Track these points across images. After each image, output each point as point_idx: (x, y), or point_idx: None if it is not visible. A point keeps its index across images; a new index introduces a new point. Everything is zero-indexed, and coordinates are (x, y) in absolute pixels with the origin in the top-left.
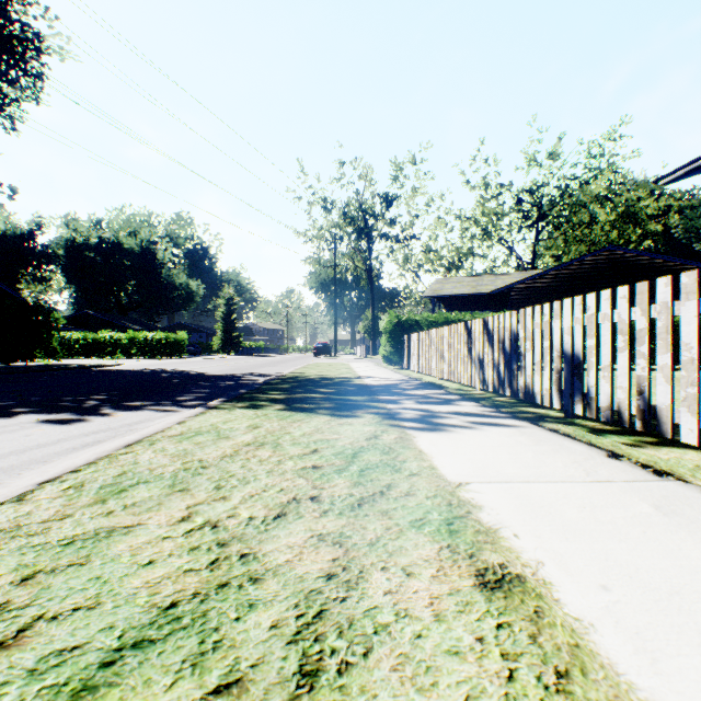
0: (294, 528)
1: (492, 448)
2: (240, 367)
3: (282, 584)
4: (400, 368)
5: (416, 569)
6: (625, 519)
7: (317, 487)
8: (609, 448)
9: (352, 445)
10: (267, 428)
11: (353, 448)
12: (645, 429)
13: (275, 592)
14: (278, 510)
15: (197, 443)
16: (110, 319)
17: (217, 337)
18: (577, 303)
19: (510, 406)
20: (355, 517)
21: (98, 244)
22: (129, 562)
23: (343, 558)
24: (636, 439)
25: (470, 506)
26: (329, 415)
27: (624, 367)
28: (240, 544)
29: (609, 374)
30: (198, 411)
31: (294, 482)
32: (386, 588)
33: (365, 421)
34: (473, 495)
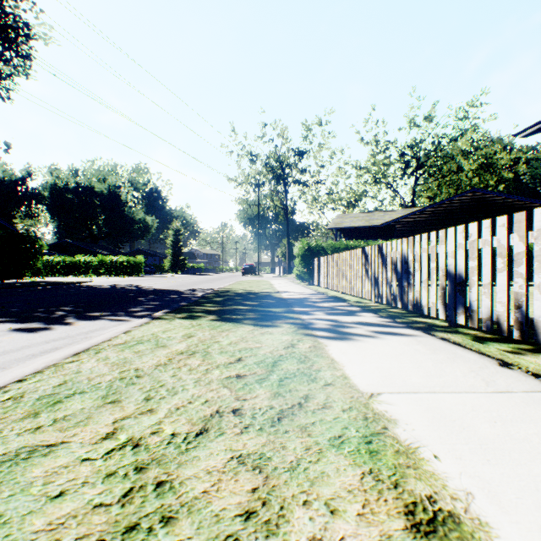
0: (214, 448)
1: (395, 357)
2: (184, 283)
3: (195, 526)
4: (310, 284)
5: (340, 503)
6: (539, 436)
7: (239, 399)
8: (498, 357)
9: (272, 353)
10: (200, 337)
11: (273, 357)
12: (523, 338)
13: (187, 538)
14: (201, 426)
15: (137, 351)
16: (84, 246)
17: (167, 260)
18: (460, 231)
19: (402, 317)
20: (275, 434)
21: (75, 188)
22: (38, 493)
23: (263, 487)
24: (515, 347)
25: (385, 420)
26: (252, 325)
27: (503, 285)
28: (158, 469)
29: (489, 290)
30: (144, 321)
31: (218, 393)
32: (309, 533)
33: (283, 330)
34: (386, 407)
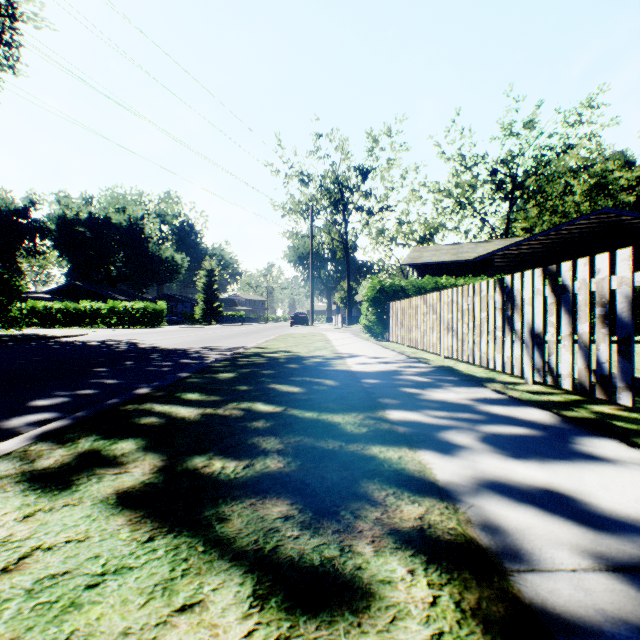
0: None
1: None
2: (206, 338)
3: None
4: (383, 340)
5: None
6: None
7: None
8: None
9: None
10: None
11: None
12: None
13: None
14: None
15: None
16: (96, 290)
17: (198, 307)
18: None
19: None
20: None
21: (88, 220)
22: None
23: None
24: None
25: None
26: (249, 579)
27: None
28: None
29: None
30: None
31: None
32: None
33: None
34: None
